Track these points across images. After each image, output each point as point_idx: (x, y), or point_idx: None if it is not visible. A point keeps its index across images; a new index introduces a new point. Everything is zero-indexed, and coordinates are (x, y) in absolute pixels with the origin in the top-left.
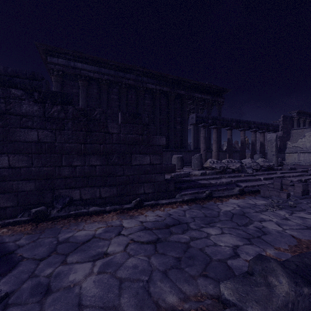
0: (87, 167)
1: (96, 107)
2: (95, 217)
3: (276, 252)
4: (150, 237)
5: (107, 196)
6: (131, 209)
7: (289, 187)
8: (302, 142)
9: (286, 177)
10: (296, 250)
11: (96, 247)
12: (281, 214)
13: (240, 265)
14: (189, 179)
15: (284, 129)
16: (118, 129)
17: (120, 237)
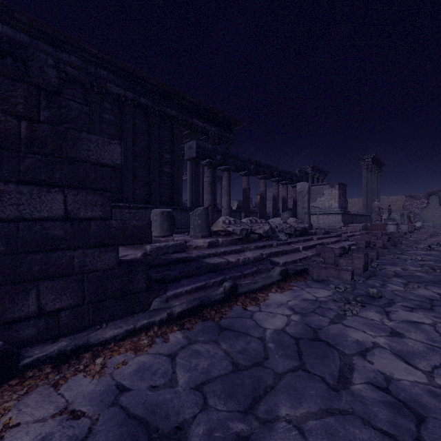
0: None
1: None
2: None
3: None
4: None
5: None
6: None
7: (341, 260)
8: (321, 201)
9: (325, 244)
10: None
11: None
12: (374, 319)
13: None
14: (186, 257)
15: None
16: None
17: None
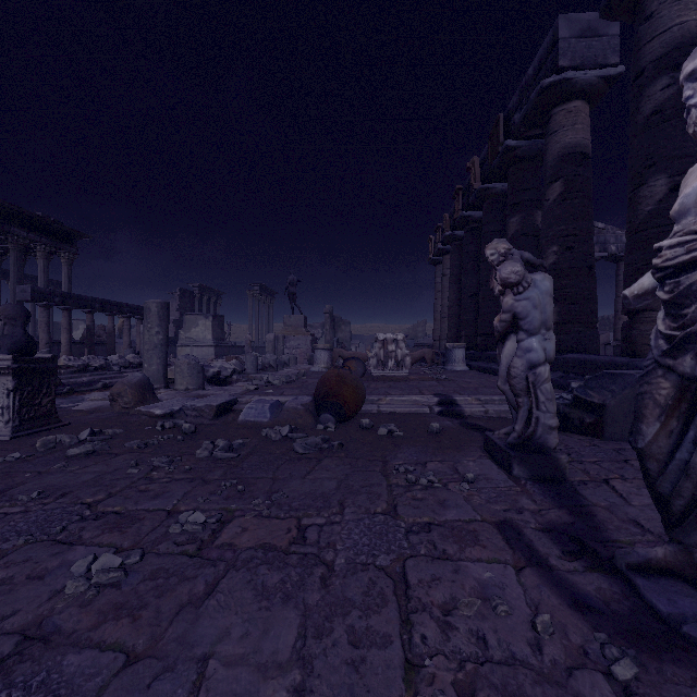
0: None
1: None
2: None
3: None
4: None
5: None
6: None
7: None
8: (196, 332)
9: None
10: None
11: None
12: None
13: None
14: None
15: (182, 309)
16: None
17: None
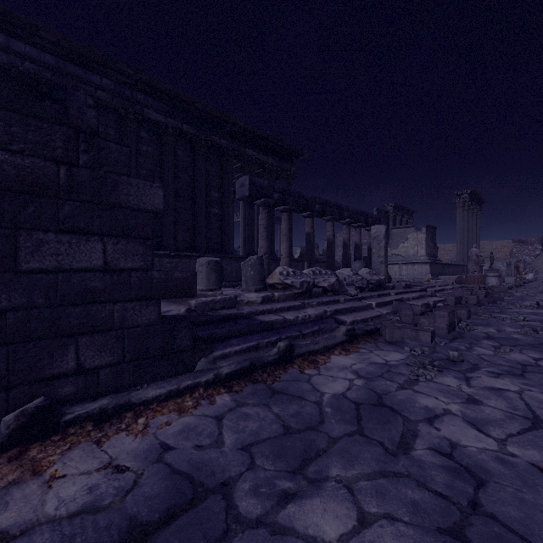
0: None
1: None
2: None
3: None
4: None
5: None
6: None
7: (422, 319)
8: (404, 248)
9: (405, 300)
10: None
11: None
12: (451, 385)
13: None
14: (236, 313)
15: None
16: None
17: None
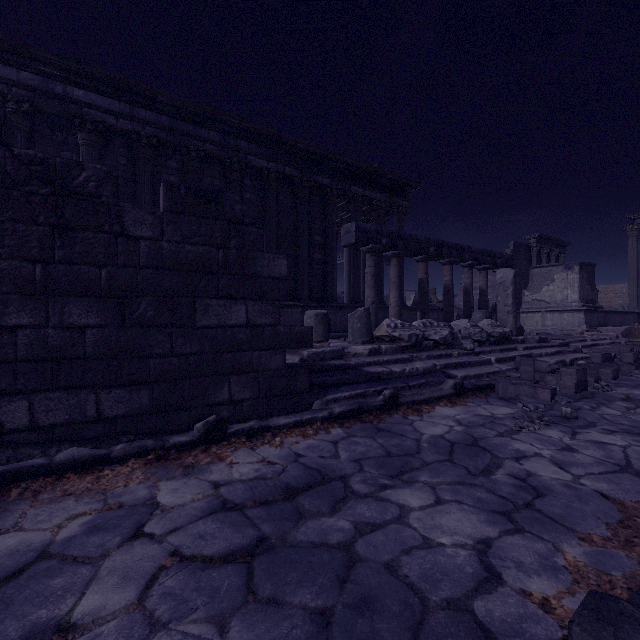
0: (54, 333)
1: (124, 200)
2: (73, 479)
3: (589, 552)
4: (237, 536)
5: (120, 414)
6: (192, 446)
7: (548, 377)
8: (548, 292)
9: (535, 356)
10: (631, 539)
11: (36, 602)
12: (553, 436)
13: (513, 614)
14: (344, 364)
15: (515, 268)
16: (155, 228)
17: (138, 546)
